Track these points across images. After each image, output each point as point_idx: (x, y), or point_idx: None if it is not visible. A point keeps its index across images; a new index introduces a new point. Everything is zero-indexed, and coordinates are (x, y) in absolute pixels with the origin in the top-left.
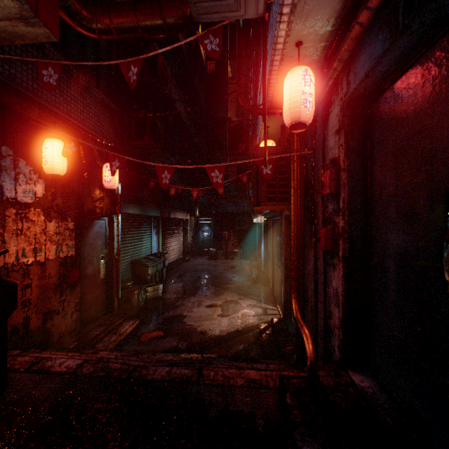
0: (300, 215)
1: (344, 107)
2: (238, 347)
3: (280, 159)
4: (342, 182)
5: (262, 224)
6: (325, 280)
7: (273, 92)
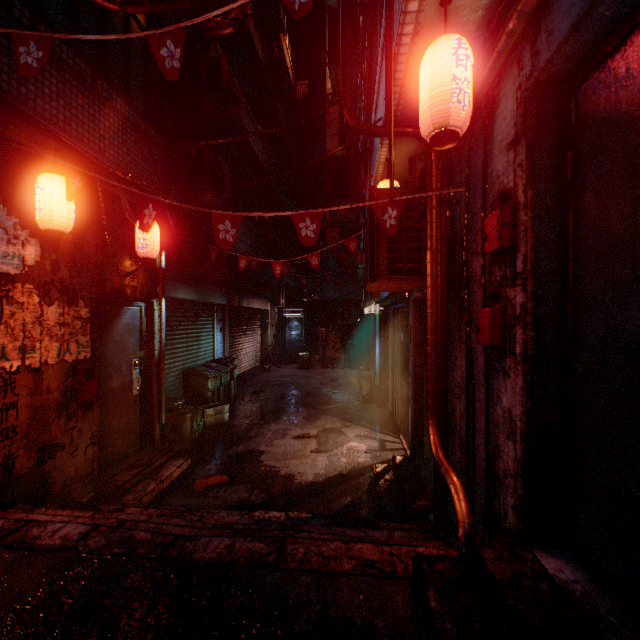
0: (441, 294)
1: (526, 99)
2: (343, 501)
3: (408, 209)
4: (521, 227)
5: (376, 316)
6: (487, 395)
7: (399, 97)
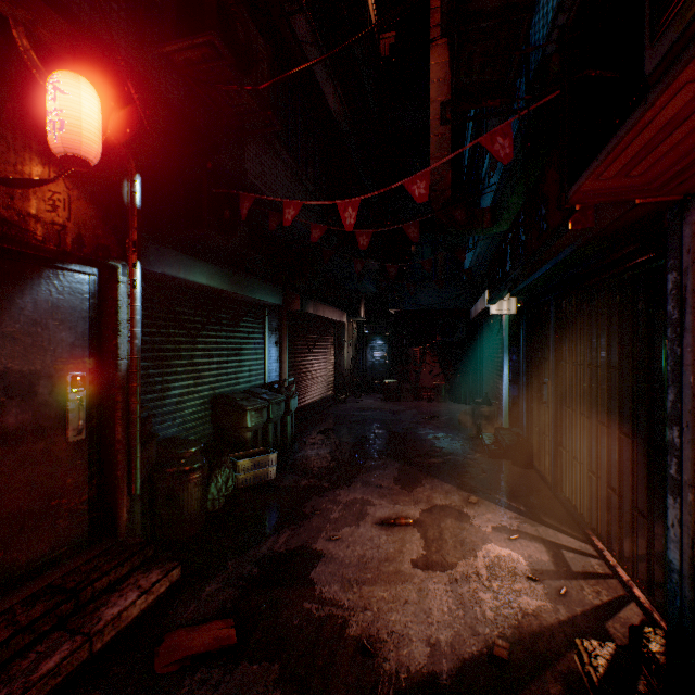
0: None
1: None
2: None
3: None
4: None
5: (503, 322)
6: None
7: None
